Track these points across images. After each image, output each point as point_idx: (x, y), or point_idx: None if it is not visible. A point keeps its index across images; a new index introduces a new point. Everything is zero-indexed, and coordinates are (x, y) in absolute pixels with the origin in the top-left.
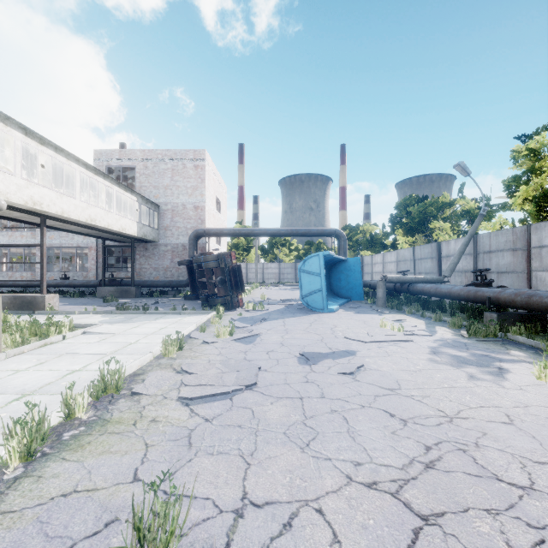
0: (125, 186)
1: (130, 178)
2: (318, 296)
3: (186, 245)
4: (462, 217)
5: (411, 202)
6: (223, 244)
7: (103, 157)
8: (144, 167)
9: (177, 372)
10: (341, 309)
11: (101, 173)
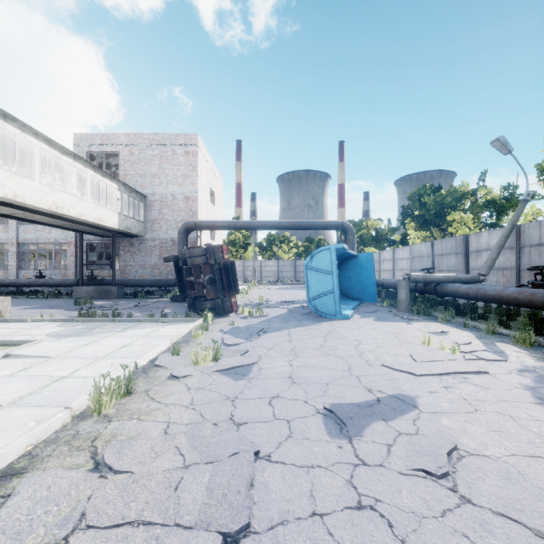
0: (102, 170)
1: (116, 167)
2: (330, 299)
3: (175, 240)
4: (485, 207)
5: (425, 192)
6: (217, 240)
7: (83, 143)
8: (129, 153)
9: (95, 463)
10: (355, 314)
11: (70, 153)
